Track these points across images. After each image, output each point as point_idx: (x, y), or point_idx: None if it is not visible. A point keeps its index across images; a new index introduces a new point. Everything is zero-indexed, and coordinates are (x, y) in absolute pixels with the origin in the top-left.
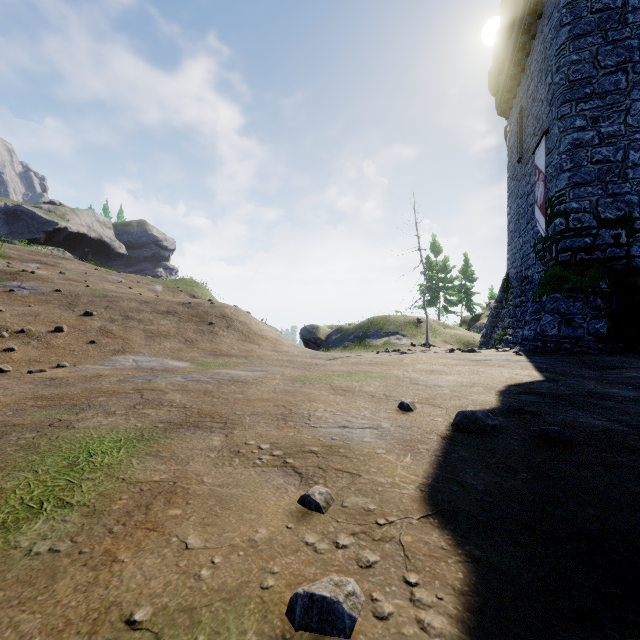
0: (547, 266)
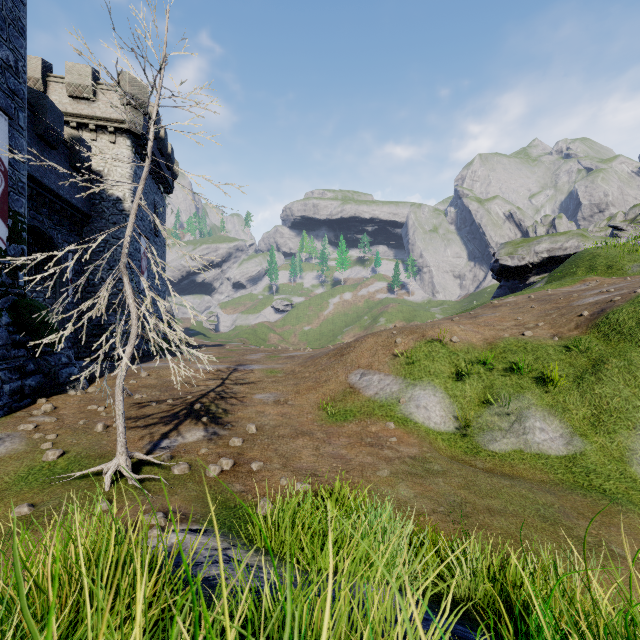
0: (4, 290)
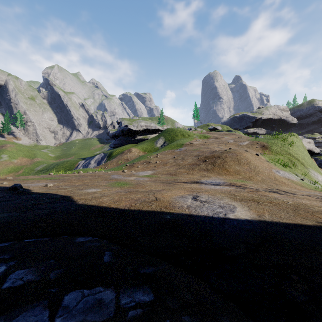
0: None
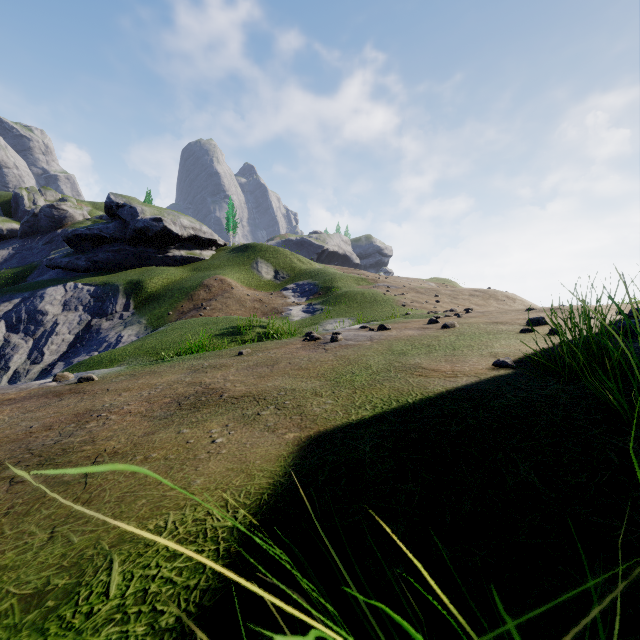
0: None
